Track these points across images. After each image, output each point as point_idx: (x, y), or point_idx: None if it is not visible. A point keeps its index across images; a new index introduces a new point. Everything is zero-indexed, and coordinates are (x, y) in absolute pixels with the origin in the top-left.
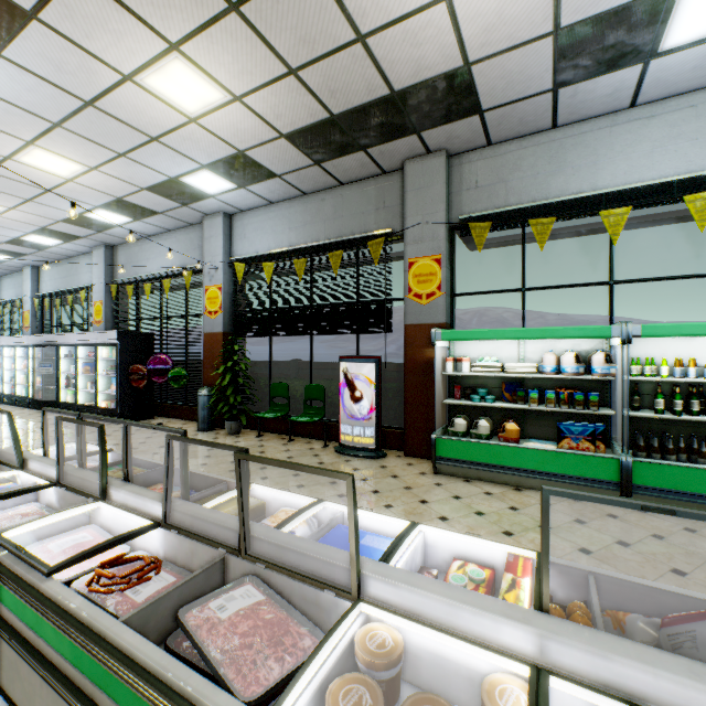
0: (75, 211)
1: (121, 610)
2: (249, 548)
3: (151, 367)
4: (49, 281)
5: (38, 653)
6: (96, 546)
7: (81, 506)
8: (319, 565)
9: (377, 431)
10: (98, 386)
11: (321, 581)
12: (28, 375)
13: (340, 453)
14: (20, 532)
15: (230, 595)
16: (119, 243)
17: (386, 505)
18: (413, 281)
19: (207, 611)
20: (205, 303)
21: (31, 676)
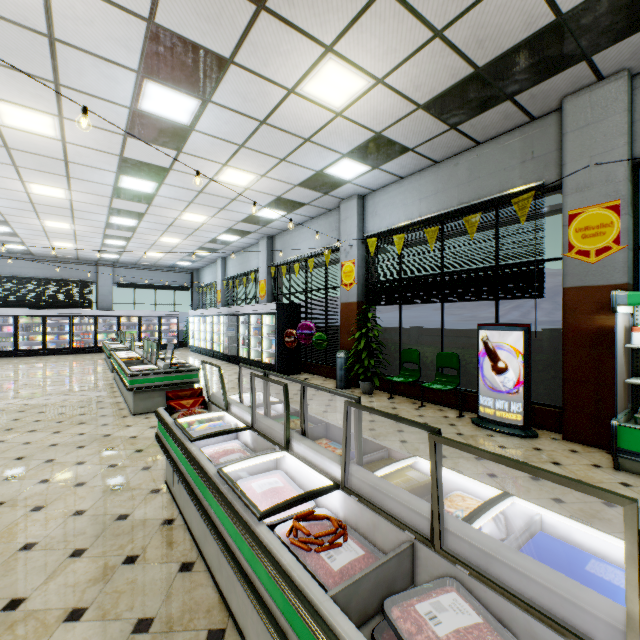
0: (249, 212)
1: (320, 574)
2: (443, 542)
3: (300, 332)
4: (231, 268)
5: (254, 588)
6: (292, 499)
7: (272, 453)
8: (553, 599)
9: (526, 408)
10: (263, 346)
11: (562, 626)
12: (220, 336)
13: (478, 426)
14: (233, 468)
15: (434, 599)
16: (276, 233)
17: (554, 499)
18: (574, 237)
19: (416, 616)
20: (341, 277)
21: (244, 597)
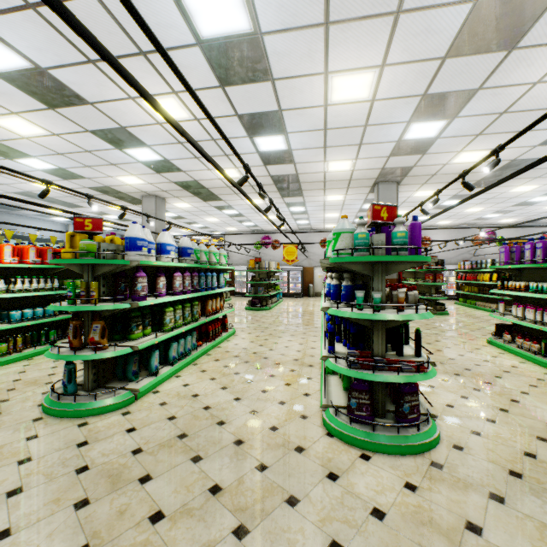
0: None
1: None
2: None
3: None
4: None
5: None
6: None
7: None
8: None
9: None
10: None
11: None
12: None
13: None
14: None
15: None
16: None
17: None
18: None
19: None
20: None
21: None
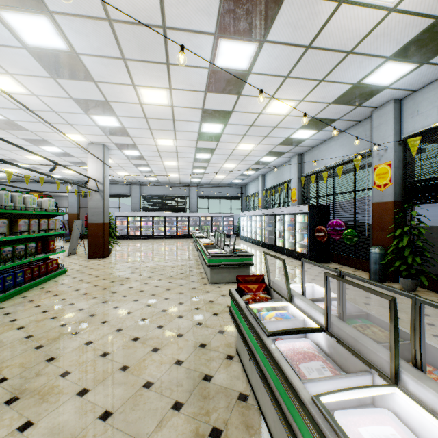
0: (286, 136)
1: None
2: None
3: (329, 228)
4: (268, 181)
5: None
6: None
7: (377, 387)
8: None
9: None
10: (296, 238)
11: None
12: (261, 230)
13: None
14: (331, 399)
15: None
16: (305, 151)
17: None
18: None
19: None
20: (373, 179)
21: None
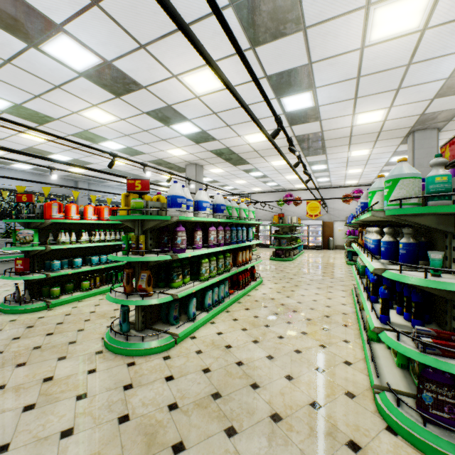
0: None
1: None
2: None
3: None
4: None
5: None
6: None
7: None
8: None
9: None
10: None
11: None
12: None
13: None
14: None
15: None
16: None
17: None
18: None
19: None
20: None
21: None
